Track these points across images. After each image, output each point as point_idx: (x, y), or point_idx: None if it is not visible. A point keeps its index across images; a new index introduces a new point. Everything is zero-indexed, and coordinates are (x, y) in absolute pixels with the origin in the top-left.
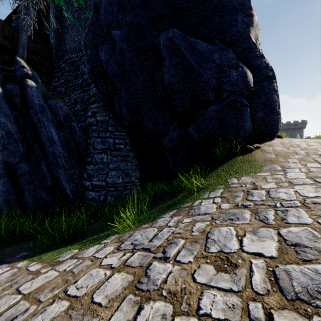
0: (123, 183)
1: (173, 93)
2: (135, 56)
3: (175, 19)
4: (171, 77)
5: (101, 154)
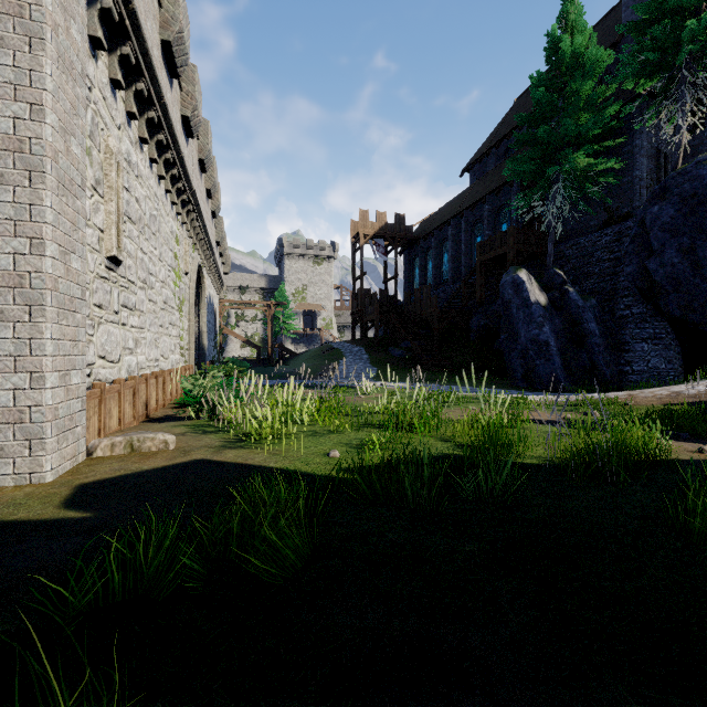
0: (666, 370)
1: None
2: (687, 267)
3: None
4: None
5: (640, 344)
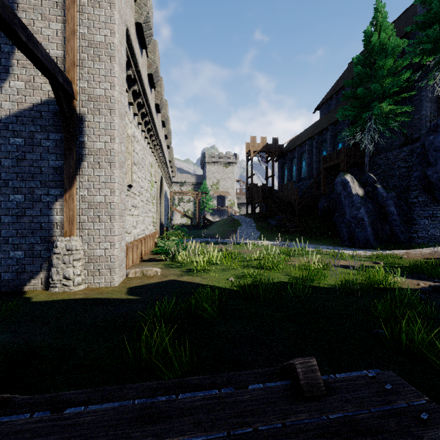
0: (439, 236)
1: None
2: None
3: None
4: None
5: (423, 220)
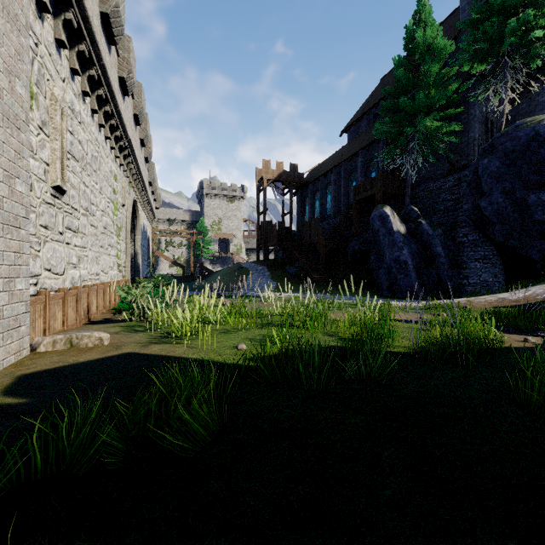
0: (493, 282)
1: (540, 224)
2: (508, 205)
3: (541, 181)
4: (538, 216)
5: (474, 263)
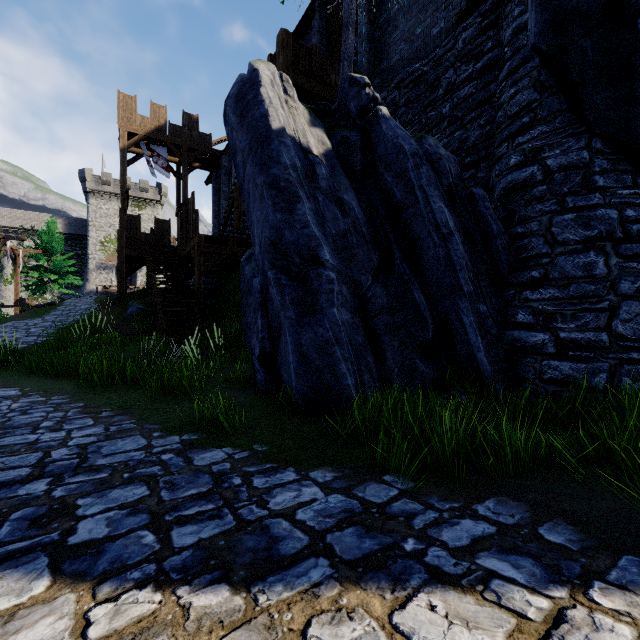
0: None
1: None
2: None
3: None
4: None
5: (581, 255)
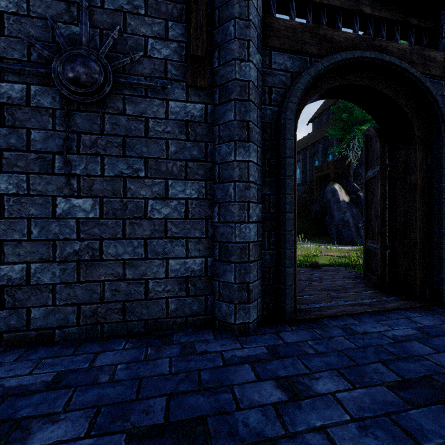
0: None
1: None
2: None
3: None
4: None
5: None
